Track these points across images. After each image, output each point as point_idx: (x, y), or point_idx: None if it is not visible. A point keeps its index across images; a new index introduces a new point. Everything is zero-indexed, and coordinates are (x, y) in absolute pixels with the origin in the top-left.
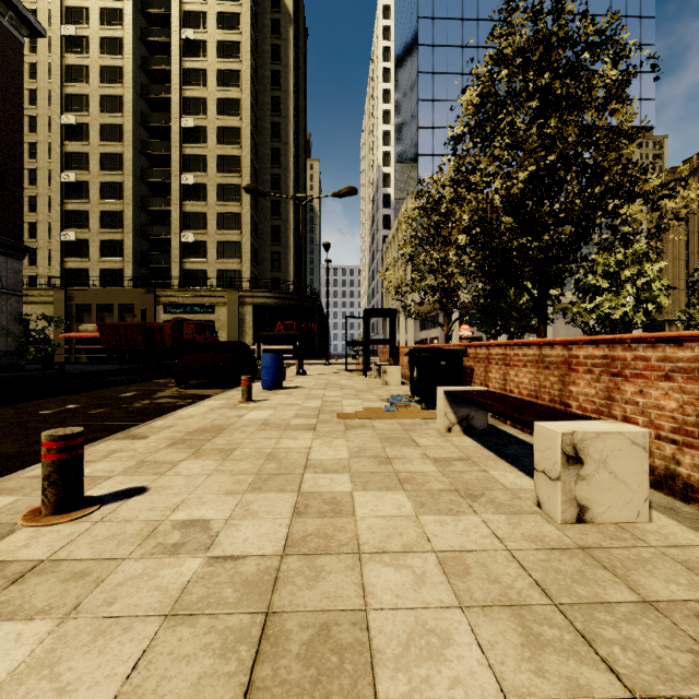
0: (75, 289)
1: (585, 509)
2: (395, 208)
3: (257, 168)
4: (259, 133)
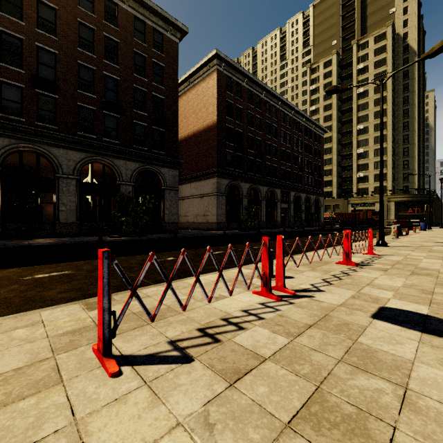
0: None
1: None
2: None
3: (394, 135)
4: (395, 117)
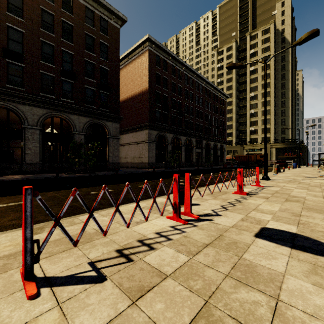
0: None
1: None
2: None
3: (275, 101)
4: (276, 88)
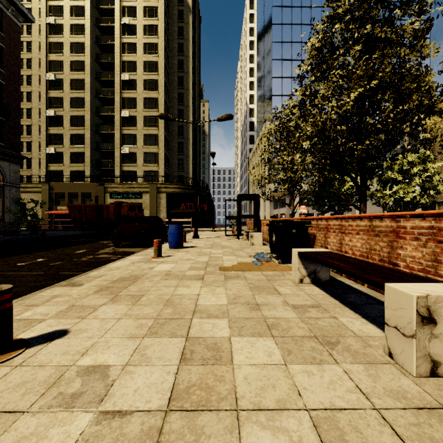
0: (55, 183)
1: (438, 364)
2: (257, 130)
3: (168, 106)
4: (170, 83)
